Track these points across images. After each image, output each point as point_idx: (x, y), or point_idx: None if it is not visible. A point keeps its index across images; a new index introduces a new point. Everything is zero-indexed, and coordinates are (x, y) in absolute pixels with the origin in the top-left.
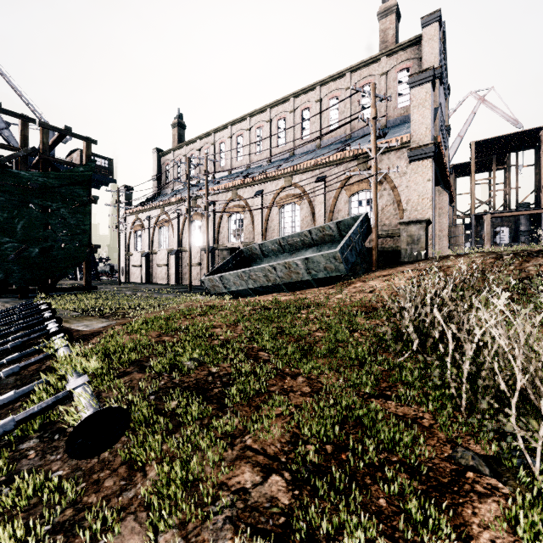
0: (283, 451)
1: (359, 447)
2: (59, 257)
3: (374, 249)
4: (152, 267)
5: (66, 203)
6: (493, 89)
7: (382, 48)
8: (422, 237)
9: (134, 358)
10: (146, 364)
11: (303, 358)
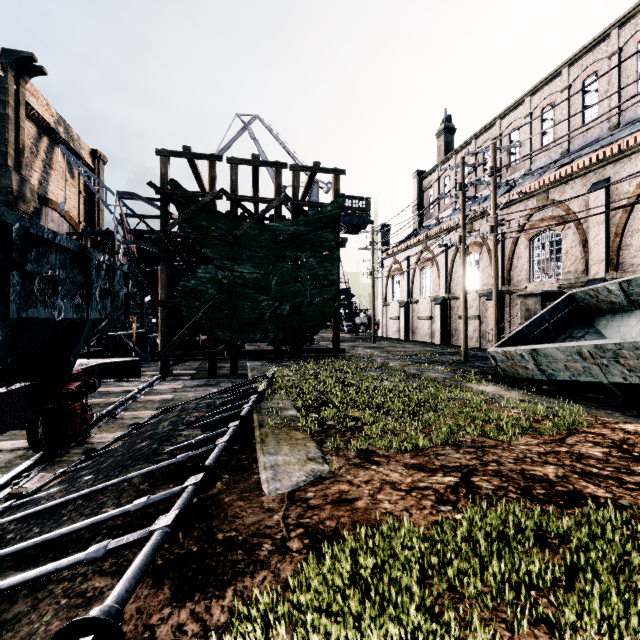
0: None
1: None
2: (308, 314)
3: None
4: (411, 320)
5: (314, 251)
6: None
7: None
8: None
9: None
10: None
11: None
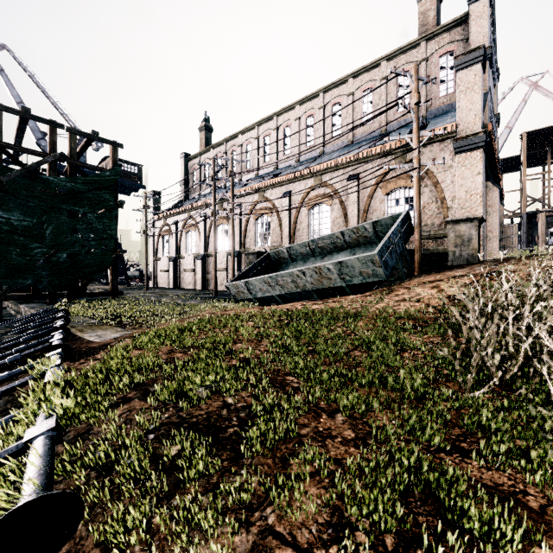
0: (321, 541)
1: (439, 549)
2: (86, 262)
3: (416, 251)
4: (179, 272)
5: (93, 208)
6: (548, 73)
7: (421, 32)
8: (473, 238)
9: (136, 381)
10: (150, 389)
11: (342, 388)
